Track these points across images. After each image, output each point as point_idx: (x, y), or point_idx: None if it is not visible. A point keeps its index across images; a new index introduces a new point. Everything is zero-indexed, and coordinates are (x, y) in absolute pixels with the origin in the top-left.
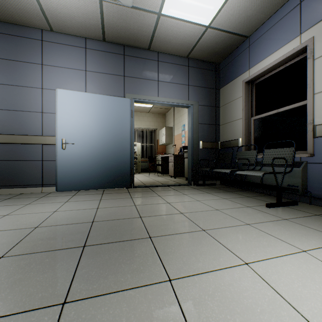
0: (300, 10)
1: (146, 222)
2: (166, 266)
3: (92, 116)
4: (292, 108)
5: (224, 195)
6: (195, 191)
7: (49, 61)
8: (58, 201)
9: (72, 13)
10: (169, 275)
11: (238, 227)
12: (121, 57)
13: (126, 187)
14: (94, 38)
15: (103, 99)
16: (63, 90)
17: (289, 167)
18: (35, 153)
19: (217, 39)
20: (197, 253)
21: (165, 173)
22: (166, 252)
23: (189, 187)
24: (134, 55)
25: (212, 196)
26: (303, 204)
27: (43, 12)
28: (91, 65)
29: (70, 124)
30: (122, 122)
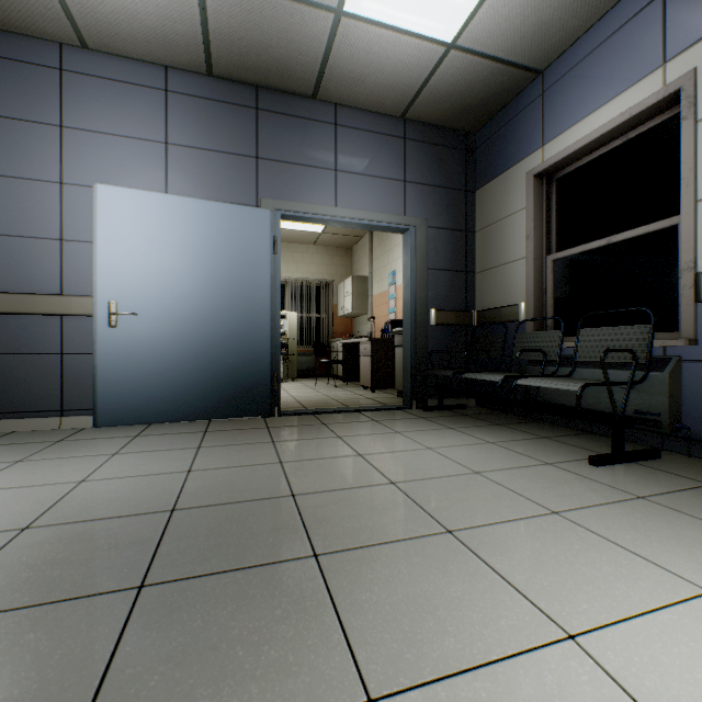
0: (663, 9)
1: (307, 510)
2: (358, 650)
3: (182, 250)
4: (644, 234)
5: (487, 434)
6: (422, 424)
7: (77, 118)
8: (94, 452)
9: (132, 4)
10: (366, 683)
11: (533, 521)
12: (249, 114)
13: (262, 415)
14: (186, 68)
15: (208, 211)
16: (111, 187)
17: (637, 369)
18: (44, 335)
19: (470, 76)
20: (439, 604)
21: (352, 381)
22: (357, 604)
23: (407, 415)
24: (281, 110)
25: (461, 438)
26: (672, 455)
27: (60, 1)
28: (179, 131)
29: (128, 268)
30: (252, 264)
